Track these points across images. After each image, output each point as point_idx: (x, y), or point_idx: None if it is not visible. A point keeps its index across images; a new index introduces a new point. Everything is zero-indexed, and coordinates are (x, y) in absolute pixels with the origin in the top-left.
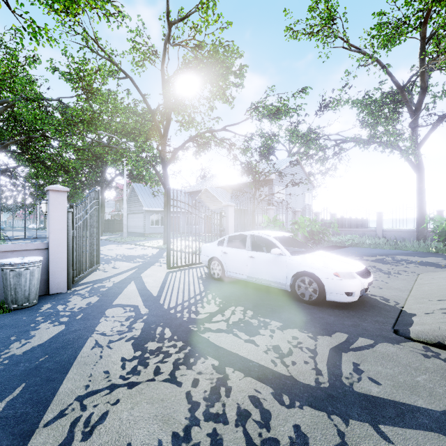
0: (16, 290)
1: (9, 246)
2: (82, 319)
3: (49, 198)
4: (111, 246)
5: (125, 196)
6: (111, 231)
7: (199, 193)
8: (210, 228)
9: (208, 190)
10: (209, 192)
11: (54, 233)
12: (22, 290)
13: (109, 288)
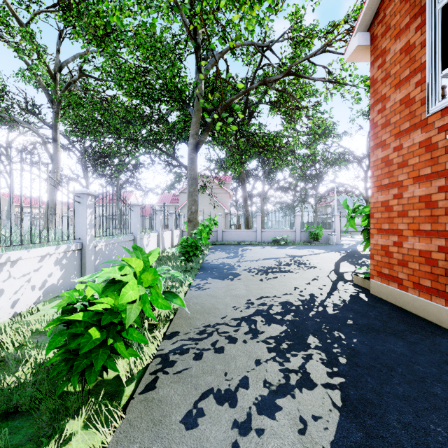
0: (332, 240)
1: (326, 230)
2: (351, 247)
3: (335, 217)
4: None
5: (335, 207)
6: None
7: None
8: None
9: None
10: None
11: (336, 227)
12: (333, 240)
13: (352, 244)
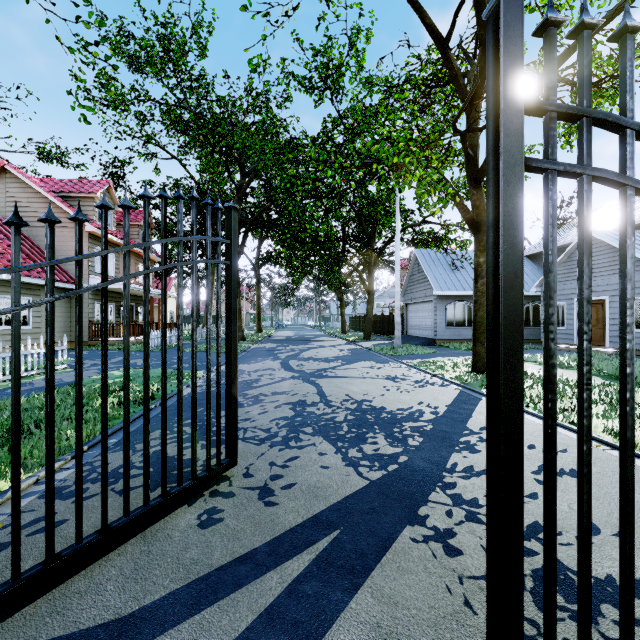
0: None
1: None
2: None
3: None
4: (360, 365)
5: (398, 270)
6: (386, 333)
7: (559, 253)
8: (598, 332)
9: (593, 238)
10: (596, 243)
11: None
12: None
13: None
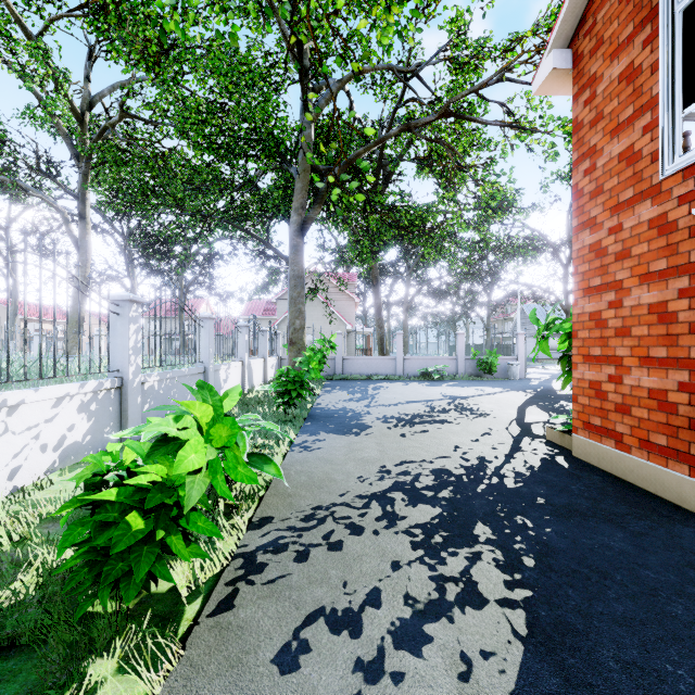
0: (513, 373)
1: (505, 357)
2: (544, 383)
3: (518, 337)
4: None
5: (519, 321)
6: None
7: None
8: None
9: None
10: None
11: (520, 352)
12: (515, 373)
13: (544, 380)
